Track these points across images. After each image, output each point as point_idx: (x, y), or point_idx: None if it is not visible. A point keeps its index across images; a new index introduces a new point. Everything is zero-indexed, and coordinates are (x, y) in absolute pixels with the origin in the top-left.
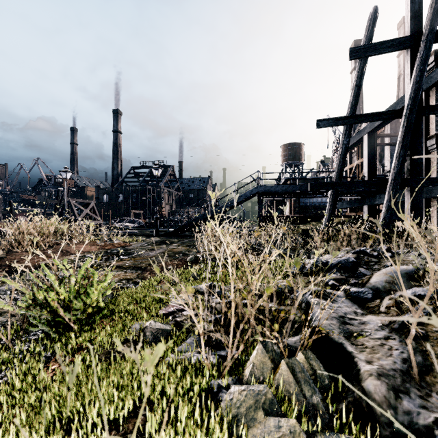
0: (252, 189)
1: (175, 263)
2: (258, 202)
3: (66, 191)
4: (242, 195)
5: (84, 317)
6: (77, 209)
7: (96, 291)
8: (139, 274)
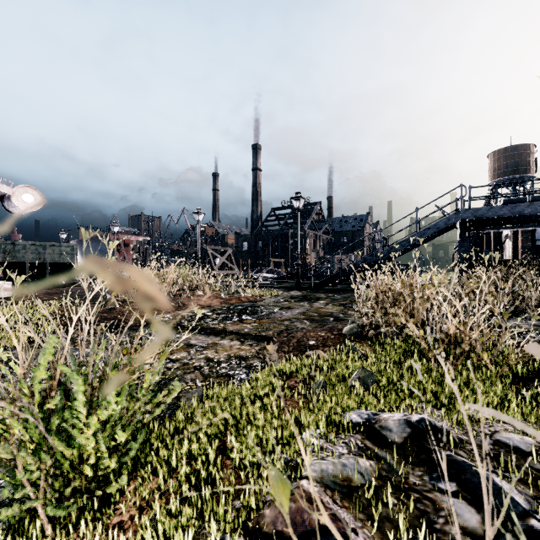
0: (448, 217)
1: (321, 335)
2: (459, 238)
3: (199, 236)
4: (430, 227)
5: (81, 483)
6: (214, 257)
7: (89, 430)
8: (262, 348)
